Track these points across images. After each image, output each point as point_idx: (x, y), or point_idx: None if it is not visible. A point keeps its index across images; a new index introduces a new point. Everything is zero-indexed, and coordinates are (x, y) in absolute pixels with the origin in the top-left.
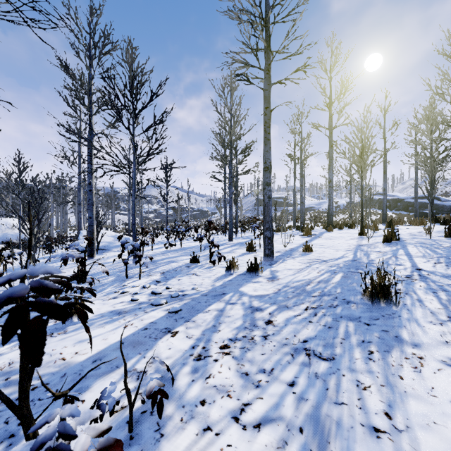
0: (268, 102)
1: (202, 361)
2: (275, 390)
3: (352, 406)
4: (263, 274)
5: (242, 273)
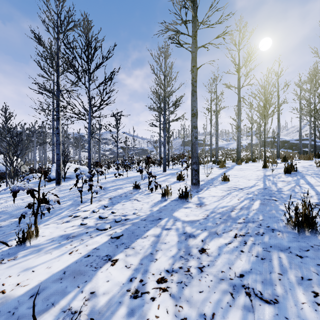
0: (195, 62)
1: (139, 299)
2: None
3: None
4: (192, 200)
5: (175, 199)
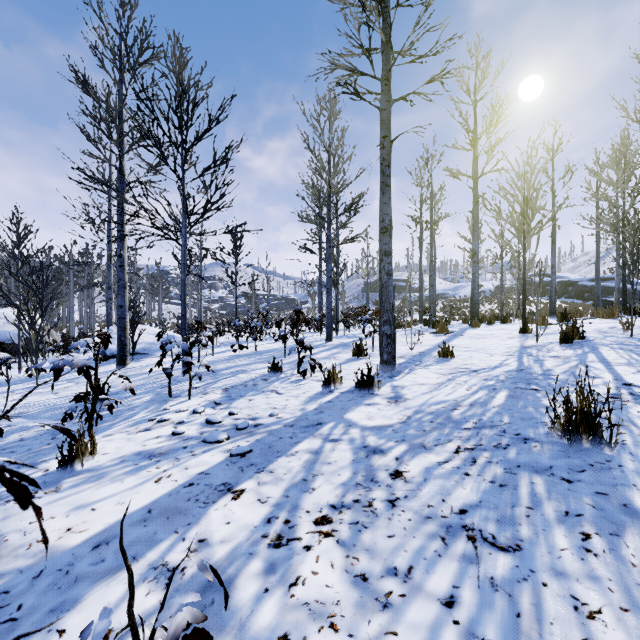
0: (386, 128)
1: (284, 548)
2: (420, 616)
3: None
4: (380, 391)
5: (348, 389)
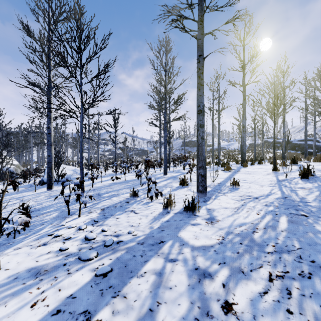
0: (201, 50)
1: None
2: None
3: None
4: (200, 213)
5: (179, 211)
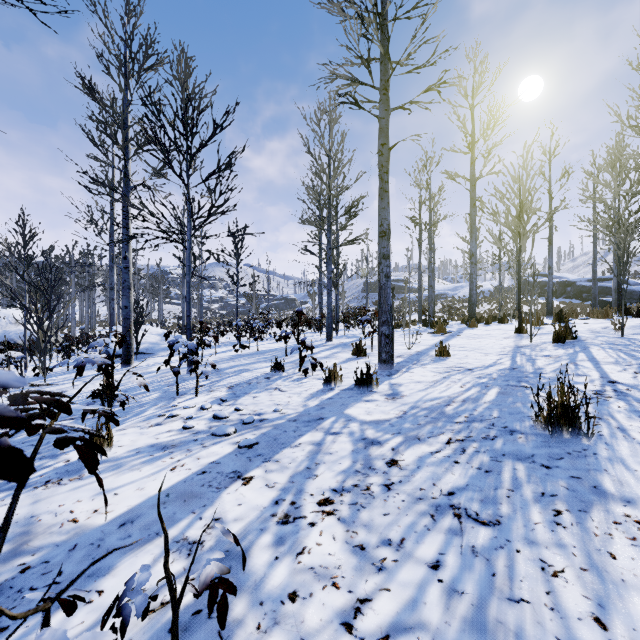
0: (385, 136)
1: (291, 525)
2: (410, 576)
3: (538, 606)
4: (379, 389)
5: (348, 387)
